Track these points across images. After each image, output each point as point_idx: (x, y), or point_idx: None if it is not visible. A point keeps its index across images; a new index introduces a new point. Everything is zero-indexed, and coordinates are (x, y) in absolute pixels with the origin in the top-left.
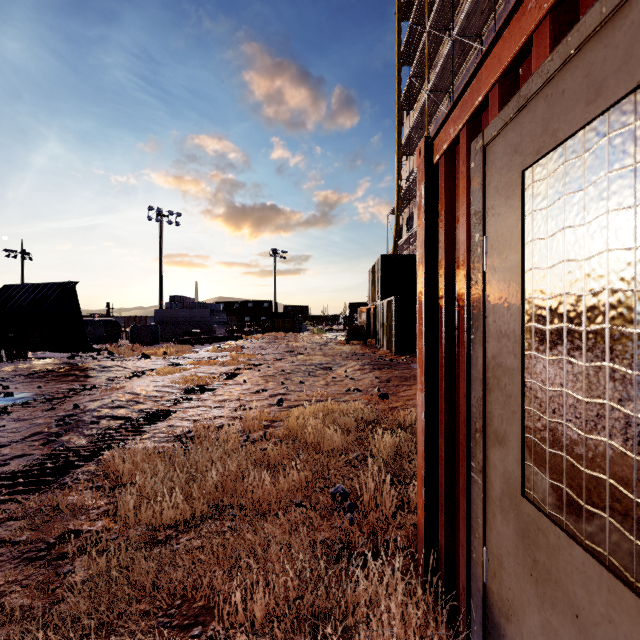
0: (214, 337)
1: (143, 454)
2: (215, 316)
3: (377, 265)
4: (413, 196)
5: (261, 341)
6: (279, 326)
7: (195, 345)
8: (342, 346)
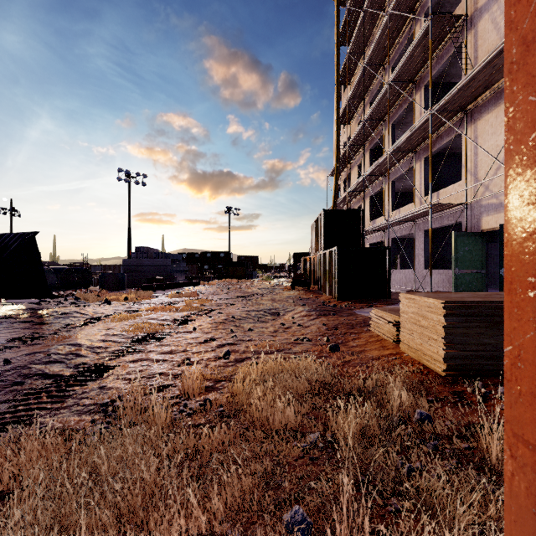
0: (174, 283)
1: (37, 446)
2: (176, 265)
3: (319, 219)
4: (350, 159)
5: (216, 287)
6: (233, 273)
7: (157, 290)
8: (288, 291)
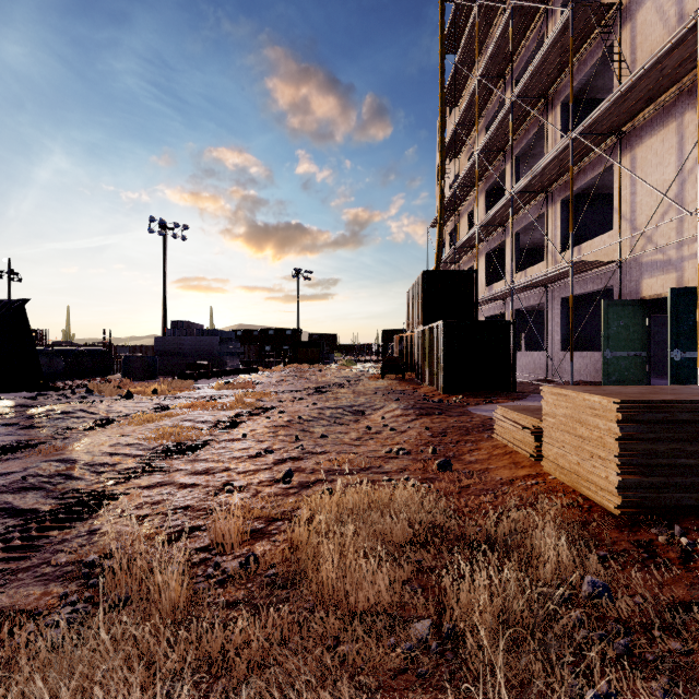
0: (224, 370)
1: None
2: (226, 345)
3: (418, 283)
4: (458, 205)
5: (280, 375)
6: (303, 357)
7: (200, 380)
8: (376, 381)
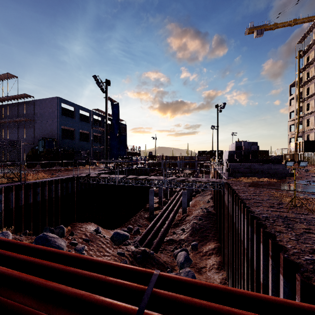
0: None
1: None
2: None
3: (300, 143)
4: (302, 117)
5: None
6: None
7: None
8: None
